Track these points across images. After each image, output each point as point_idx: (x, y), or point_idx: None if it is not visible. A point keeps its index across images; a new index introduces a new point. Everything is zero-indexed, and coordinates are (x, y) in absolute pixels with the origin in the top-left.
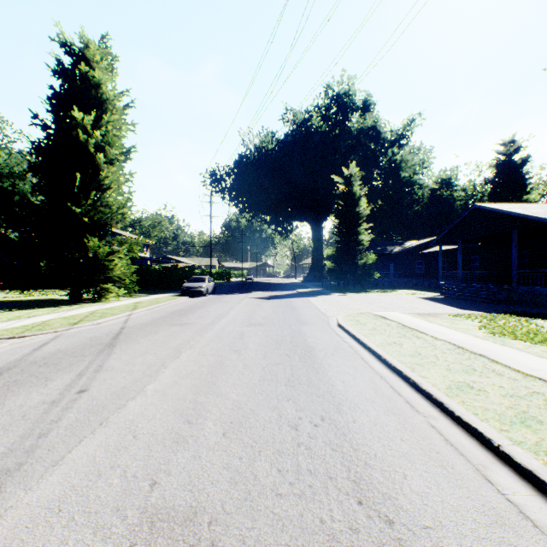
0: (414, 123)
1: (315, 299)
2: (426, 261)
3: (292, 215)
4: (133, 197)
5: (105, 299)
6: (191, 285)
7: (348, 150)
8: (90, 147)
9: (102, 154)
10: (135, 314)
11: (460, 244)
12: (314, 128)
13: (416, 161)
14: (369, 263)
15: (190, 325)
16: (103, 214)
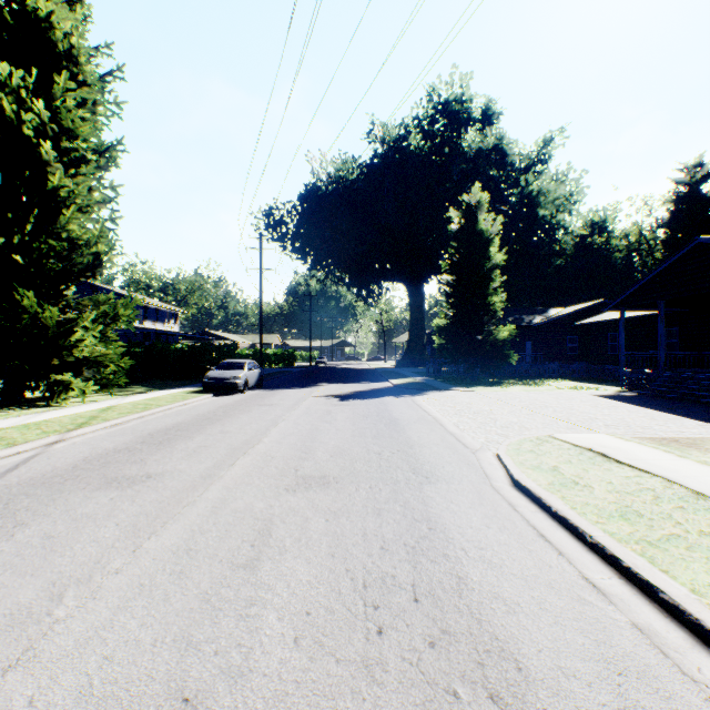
0: (552, 143)
1: (427, 400)
2: (583, 338)
3: (381, 273)
4: (118, 226)
5: (61, 400)
6: (219, 375)
7: (461, 180)
8: (25, 129)
9: (48, 142)
10: (71, 439)
11: (663, 306)
12: (412, 150)
13: (561, 193)
14: (503, 340)
15: (148, 483)
16: (57, 251)
